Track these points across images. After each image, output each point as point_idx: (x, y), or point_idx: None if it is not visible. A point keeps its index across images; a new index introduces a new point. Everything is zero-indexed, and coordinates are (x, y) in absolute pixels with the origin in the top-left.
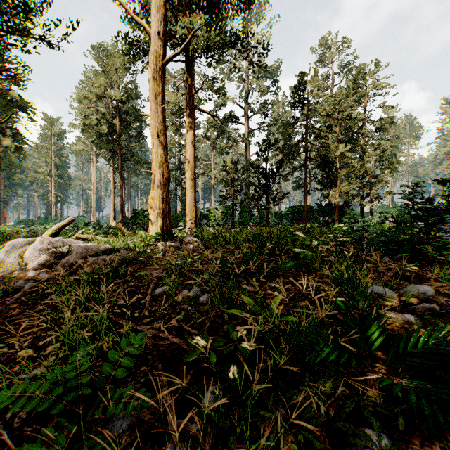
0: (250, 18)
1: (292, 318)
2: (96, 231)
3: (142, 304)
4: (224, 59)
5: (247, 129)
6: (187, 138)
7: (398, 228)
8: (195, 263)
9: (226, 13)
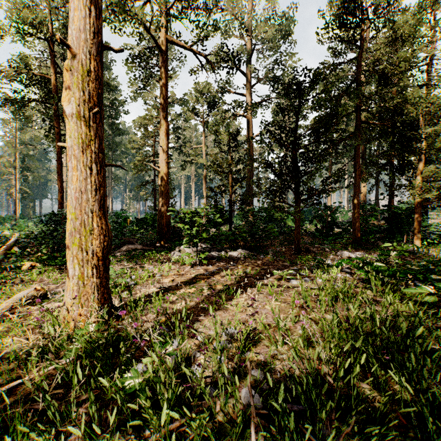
0: None
1: None
2: None
3: None
4: None
5: (249, 101)
6: None
7: None
8: None
9: None
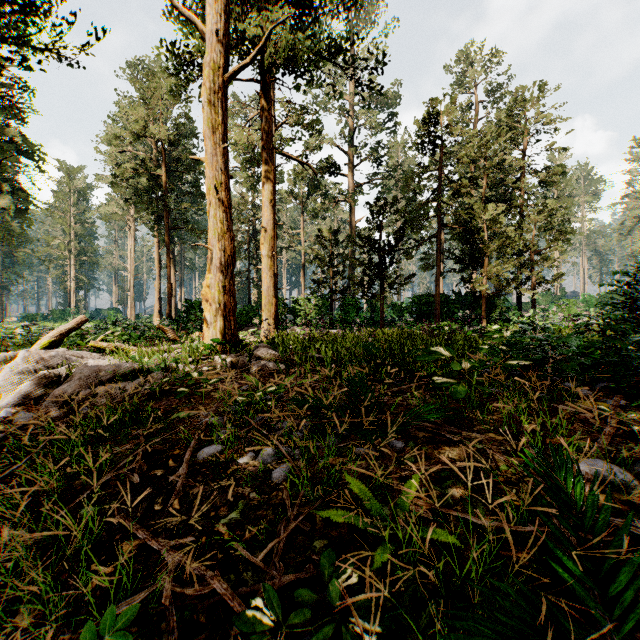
0: (357, 22)
1: (447, 538)
2: (123, 337)
3: (171, 483)
4: (319, 78)
5: (351, 183)
6: (263, 195)
7: (607, 342)
8: (269, 396)
9: (322, 8)
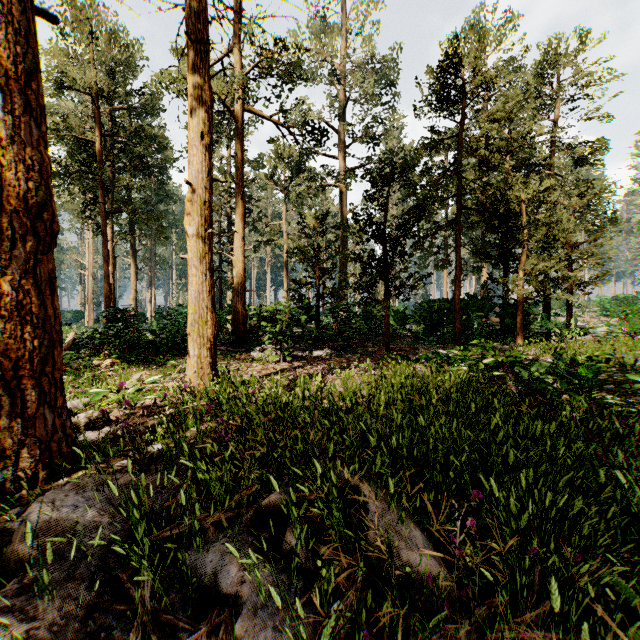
0: None
1: None
2: None
3: None
4: None
5: (342, 166)
6: (189, 126)
7: None
8: None
9: None
